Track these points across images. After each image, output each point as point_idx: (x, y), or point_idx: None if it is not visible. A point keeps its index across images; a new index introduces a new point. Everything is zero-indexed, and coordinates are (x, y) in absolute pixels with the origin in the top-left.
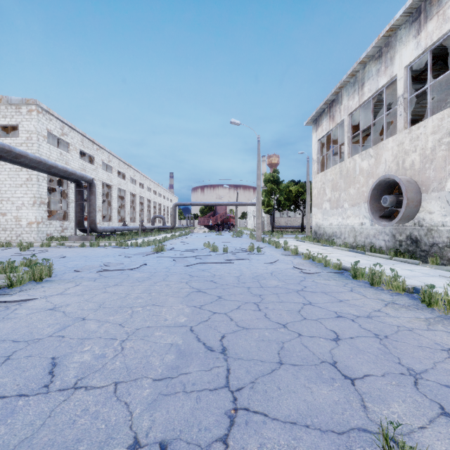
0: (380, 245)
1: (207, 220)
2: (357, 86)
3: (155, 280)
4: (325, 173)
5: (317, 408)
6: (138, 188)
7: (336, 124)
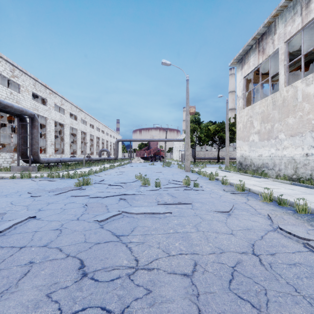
0: None
1: (142, 153)
2: (299, 7)
3: None
4: (253, 106)
5: None
6: (89, 128)
7: (267, 55)
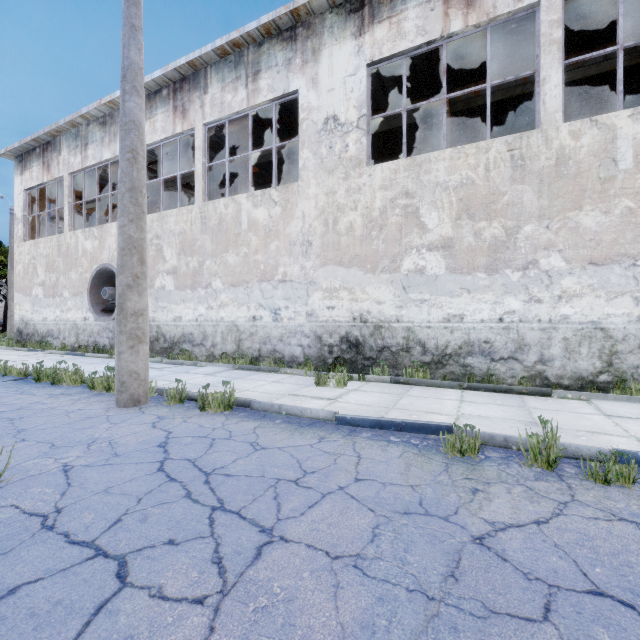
0: (104, 344)
1: None
2: (80, 143)
3: None
4: (37, 243)
5: None
6: None
7: (53, 178)
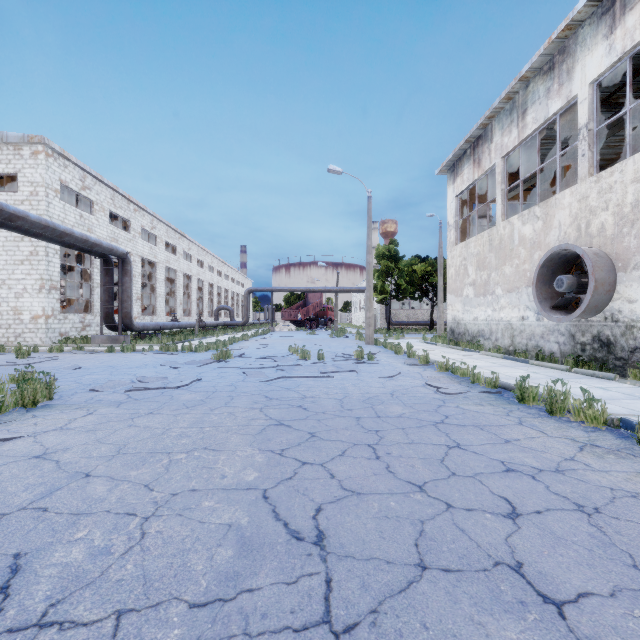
0: (550, 350)
1: (294, 313)
2: (516, 115)
3: (212, 405)
4: (467, 244)
5: None
6: (195, 267)
7: (483, 171)
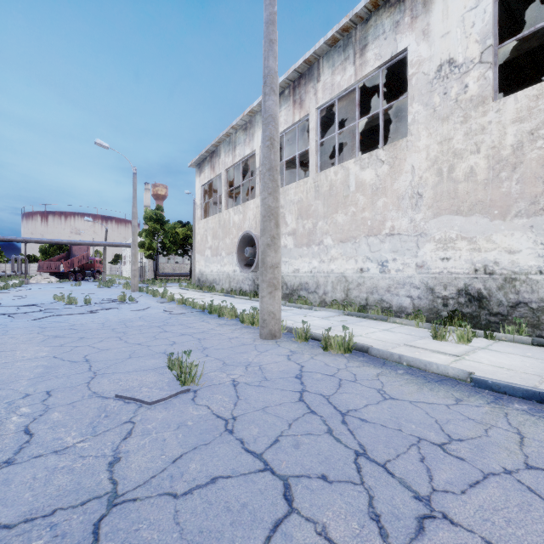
0: (246, 289)
1: (55, 265)
2: (231, 147)
3: None
4: (208, 220)
5: (145, 366)
6: None
7: (216, 175)
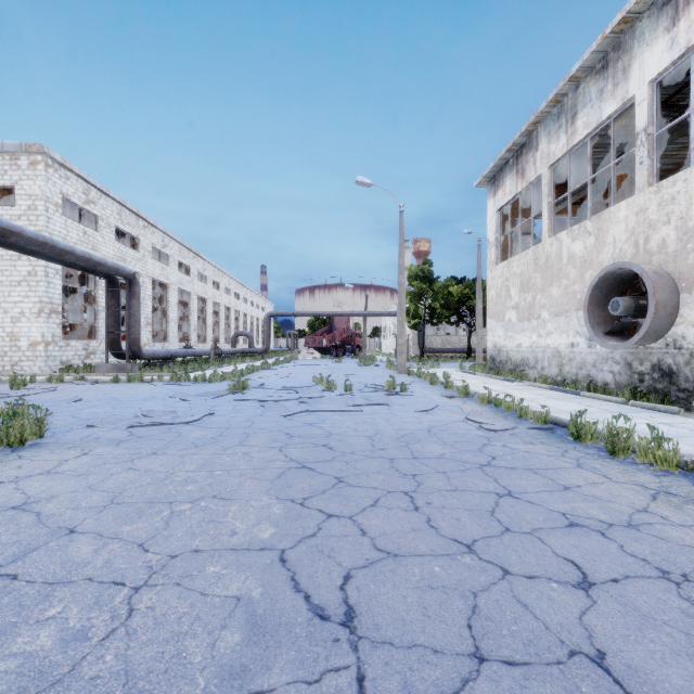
0: (604, 380)
1: (318, 339)
2: (564, 120)
3: (224, 443)
4: (510, 263)
5: None
6: (211, 290)
7: (528, 182)
